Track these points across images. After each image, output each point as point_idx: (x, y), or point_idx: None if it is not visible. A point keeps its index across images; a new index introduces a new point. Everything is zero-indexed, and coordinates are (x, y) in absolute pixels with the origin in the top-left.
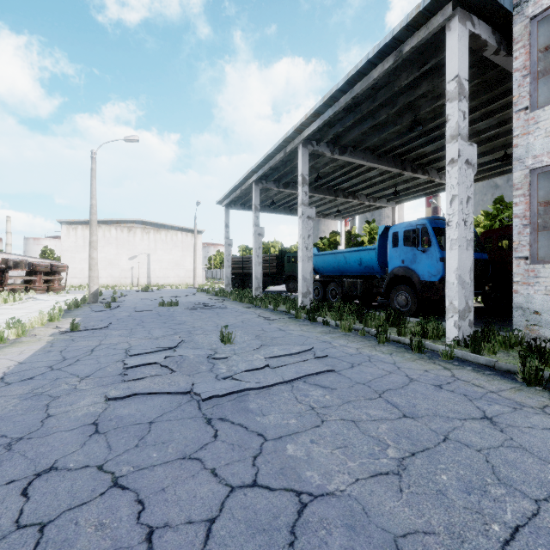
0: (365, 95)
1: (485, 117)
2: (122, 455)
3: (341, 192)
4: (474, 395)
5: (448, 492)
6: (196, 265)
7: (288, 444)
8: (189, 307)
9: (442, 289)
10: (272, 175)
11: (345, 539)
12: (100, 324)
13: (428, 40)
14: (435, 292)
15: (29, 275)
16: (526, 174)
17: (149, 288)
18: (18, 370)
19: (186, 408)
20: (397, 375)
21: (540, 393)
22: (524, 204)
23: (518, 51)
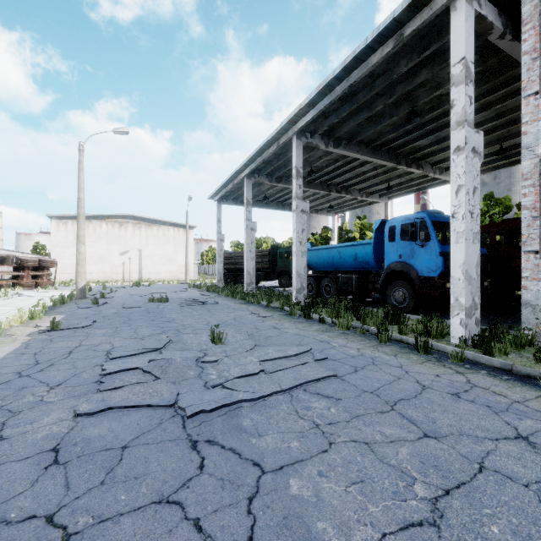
0: (362, 84)
1: (482, 109)
2: (81, 497)
3: (334, 187)
4: (499, 407)
5: None
6: (188, 260)
7: (291, 479)
8: (180, 303)
9: (441, 284)
10: (265, 169)
11: None
12: (84, 322)
13: (430, 23)
14: (434, 288)
15: (17, 270)
16: (536, 162)
17: (140, 283)
18: None
19: (167, 427)
20: (407, 381)
21: None
22: (534, 195)
23: (527, 32)
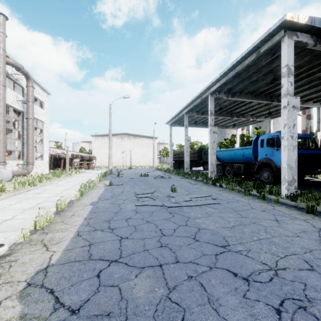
0: (243, 70)
1: None
2: (147, 217)
3: (235, 114)
4: (277, 214)
5: (245, 232)
6: (154, 155)
7: (197, 219)
8: (153, 177)
9: None
10: (195, 109)
11: (210, 235)
12: (119, 183)
13: (274, 44)
14: None
15: (81, 161)
16: None
17: (131, 167)
18: (102, 197)
19: (162, 209)
20: (247, 206)
21: (311, 216)
22: None
23: None
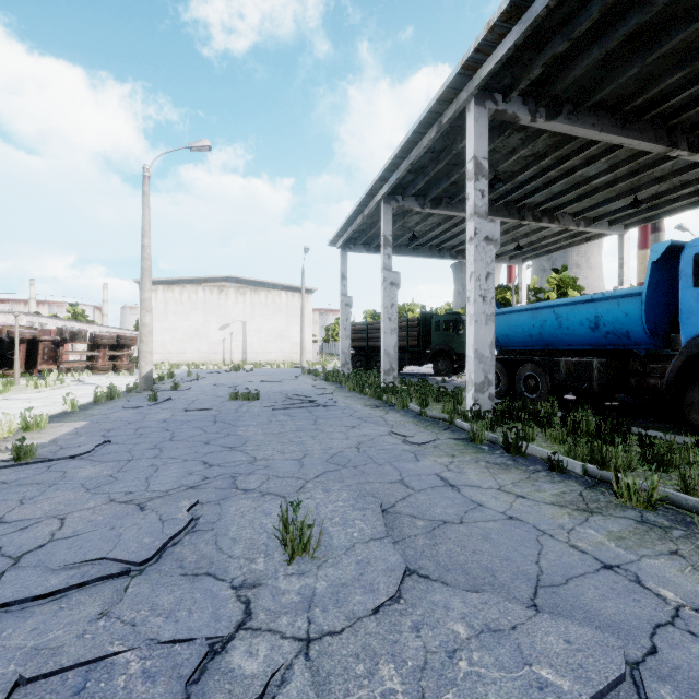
0: None
1: None
2: None
3: (529, 212)
4: None
5: None
6: (304, 335)
7: None
8: (275, 402)
9: None
10: (414, 184)
11: None
12: (91, 442)
13: None
14: None
15: (91, 349)
16: None
17: (239, 367)
18: None
19: None
20: None
21: None
22: None
23: None
